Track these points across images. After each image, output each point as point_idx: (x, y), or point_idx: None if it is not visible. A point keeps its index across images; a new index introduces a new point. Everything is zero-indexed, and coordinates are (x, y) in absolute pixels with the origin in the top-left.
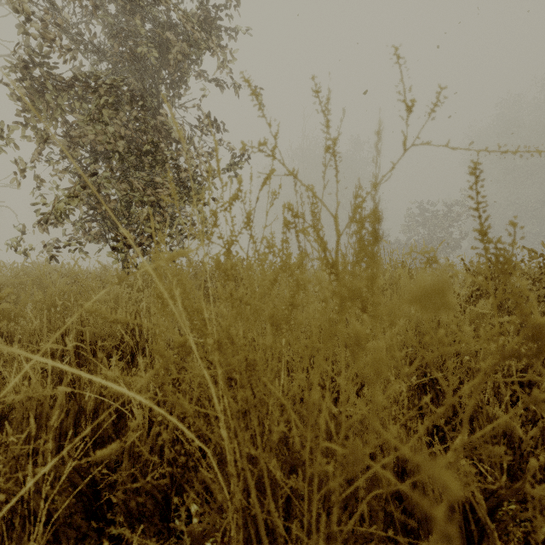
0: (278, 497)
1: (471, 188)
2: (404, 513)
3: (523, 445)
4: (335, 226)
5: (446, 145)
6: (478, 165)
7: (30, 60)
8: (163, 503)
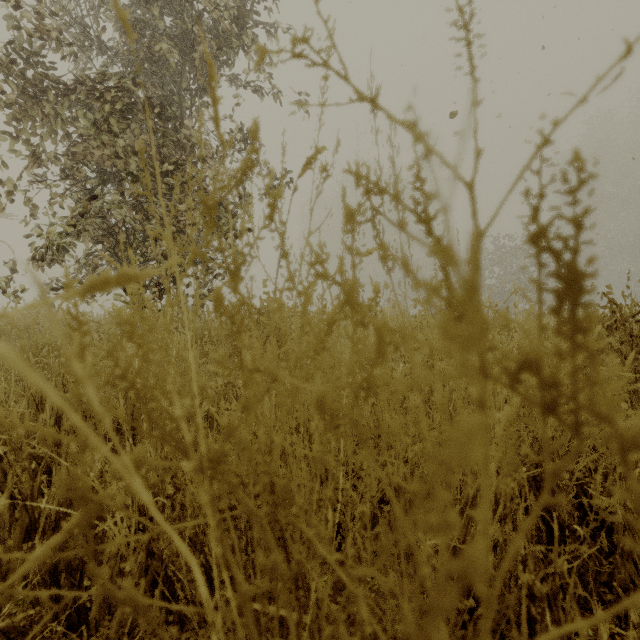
0: None
1: None
2: None
3: None
4: (475, 207)
5: None
6: None
7: (20, 57)
8: None
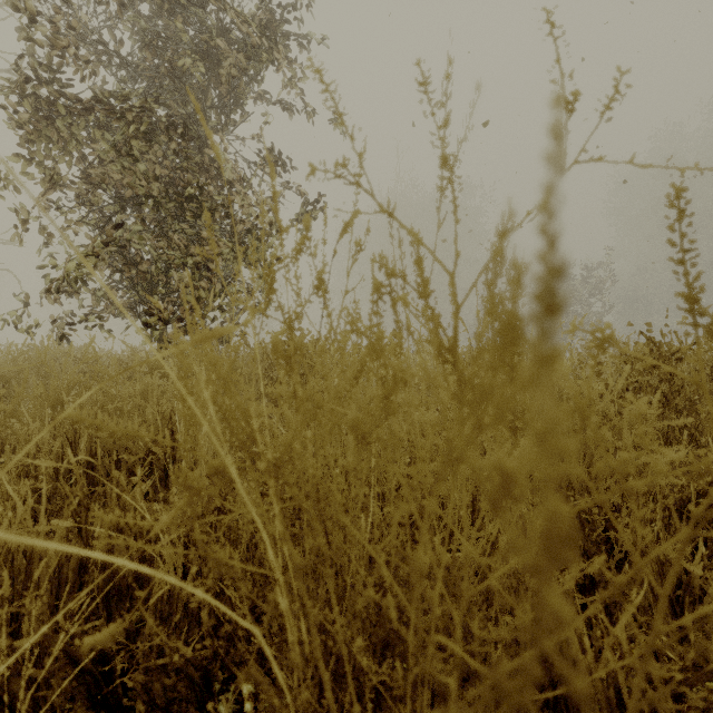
0: (365, 689)
1: (671, 228)
2: (546, 707)
3: (706, 600)
4: (454, 290)
5: (630, 161)
6: (682, 192)
7: (34, 74)
8: (203, 685)
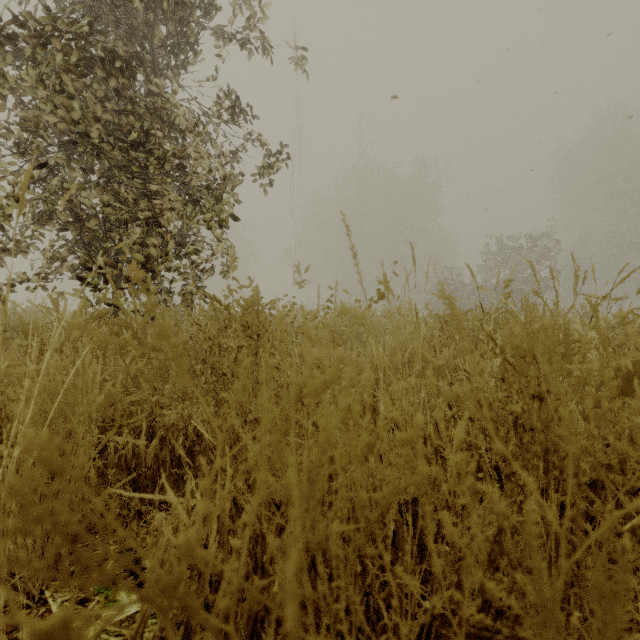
0: None
1: None
2: None
3: None
4: None
5: None
6: None
7: None
8: None
